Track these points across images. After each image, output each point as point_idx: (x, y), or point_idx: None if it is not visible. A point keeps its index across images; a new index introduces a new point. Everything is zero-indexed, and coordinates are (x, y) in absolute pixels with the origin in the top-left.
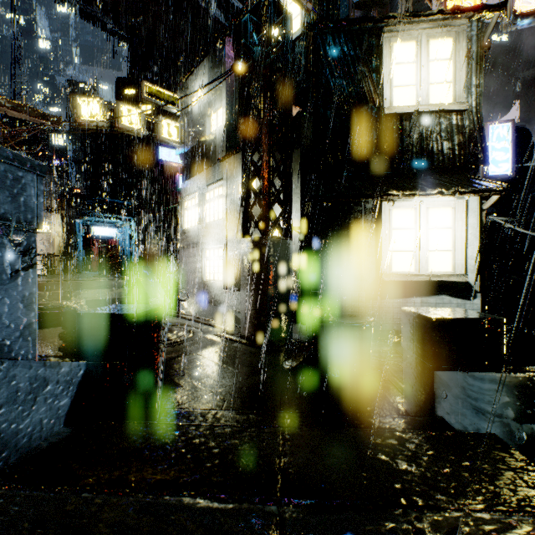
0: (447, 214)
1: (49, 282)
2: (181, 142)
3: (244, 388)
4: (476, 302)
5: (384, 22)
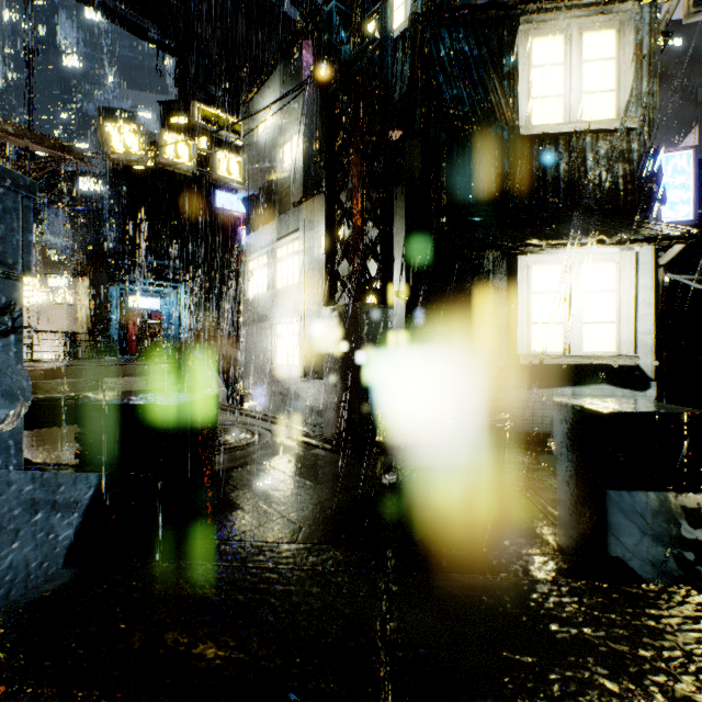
0: (609, 272)
1: (70, 368)
2: (245, 182)
3: (328, 511)
4: (650, 393)
5: (519, 9)
